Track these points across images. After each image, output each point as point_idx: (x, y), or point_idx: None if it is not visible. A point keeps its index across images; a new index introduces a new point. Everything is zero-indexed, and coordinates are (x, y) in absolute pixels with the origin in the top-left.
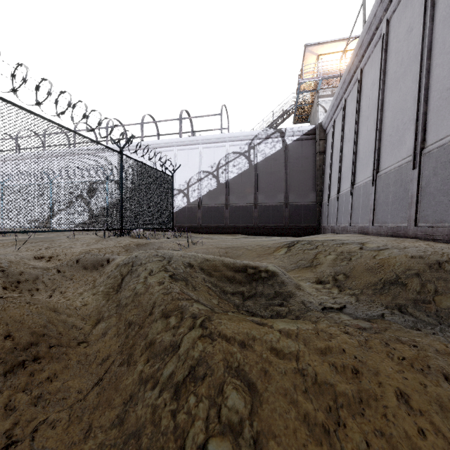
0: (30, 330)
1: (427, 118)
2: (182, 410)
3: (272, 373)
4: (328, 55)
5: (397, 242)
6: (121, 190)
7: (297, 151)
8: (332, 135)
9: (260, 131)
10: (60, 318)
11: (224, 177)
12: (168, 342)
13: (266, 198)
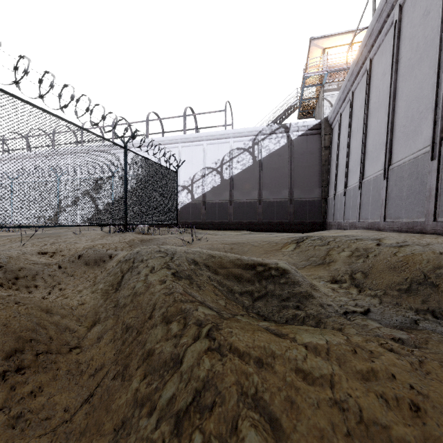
0: (16, 335)
1: None
2: None
3: (301, 405)
4: (333, 49)
5: (417, 238)
6: (126, 186)
7: (302, 146)
8: (339, 129)
9: (264, 127)
10: (52, 319)
11: (228, 173)
12: (168, 354)
13: (271, 194)
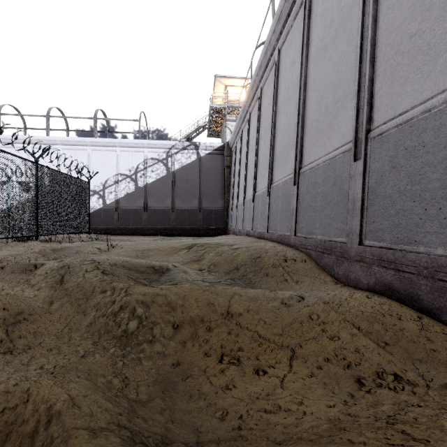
0: (15, 306)
1: (273, 166)
2: (118, 317)
3: (155, 300)
4: (233, 87)
5: (252, 243)
6: (37, 199)
7: (209, 163)
8: (235, 155)
9: (177, 142)
10: (26, 301)
11: (143, 181)
12: (108, 299)
13: (183, 203)
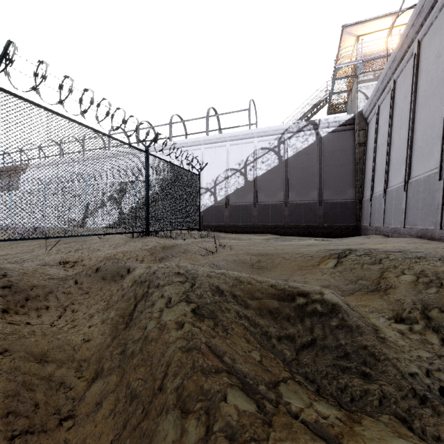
0: None
1: None
2: None
3: None
4: (369, 35)
5: None
6: (147, 191)
7: (333, 144)
8: (376, 123)
9: (291, 125)
10: (44, 373)
11: (252, 174)
12: None
13: (298, 196)
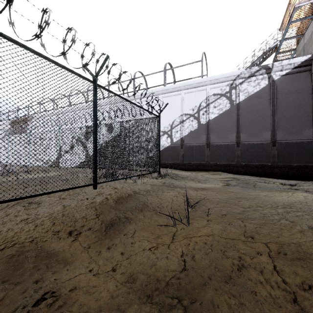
0: None
1: None
2: None
3: None
4: None
5: None
6: (95, 132)
7: (287, 86)
8: None
9: (243, 70)
10: None
11: (205, 118)
12: None
13: (250, 136)
